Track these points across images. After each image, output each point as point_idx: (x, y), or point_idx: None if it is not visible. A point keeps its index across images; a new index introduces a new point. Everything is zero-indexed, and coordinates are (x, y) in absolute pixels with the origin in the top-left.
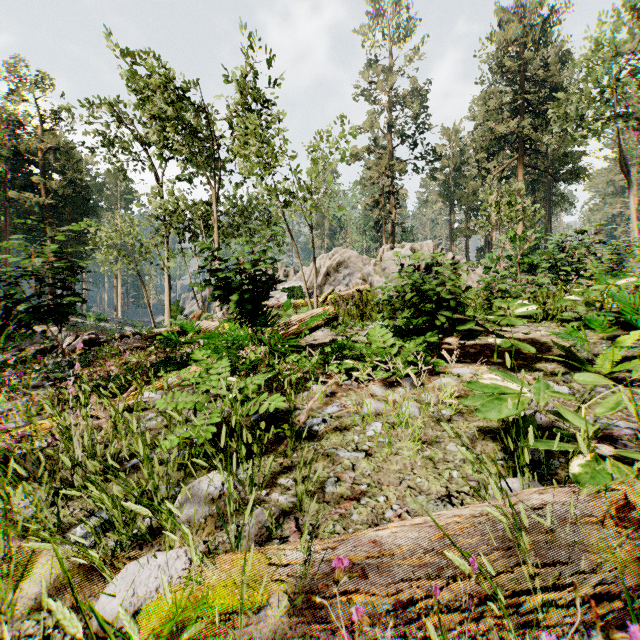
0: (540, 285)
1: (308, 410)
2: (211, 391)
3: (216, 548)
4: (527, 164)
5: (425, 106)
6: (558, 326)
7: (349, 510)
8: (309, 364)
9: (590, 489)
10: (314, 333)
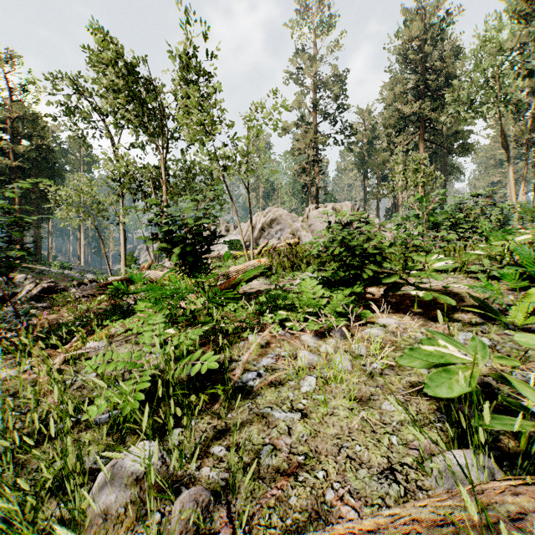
0: (448, 241)
1: (243, 363)
2: (145, 348)
3: None
4: (427, 139)
5: (344, 89)
6: (465, 277)
7: (286, 490)
8: (245, 314)
9: None
10: (250, 282)
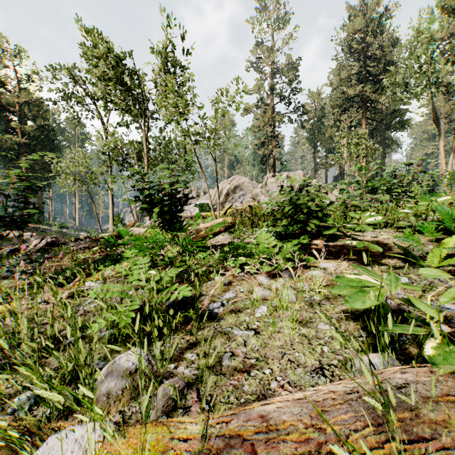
0: (382, 202)
1: (210, 296)
2: (134, 282)
3: (129, 418)
4: (368, 117)
5: (297, 75)
6: (395, 231)
7: (241, 381)
8: (212, 260)
9: (444, 369)
10: (217, 237)
